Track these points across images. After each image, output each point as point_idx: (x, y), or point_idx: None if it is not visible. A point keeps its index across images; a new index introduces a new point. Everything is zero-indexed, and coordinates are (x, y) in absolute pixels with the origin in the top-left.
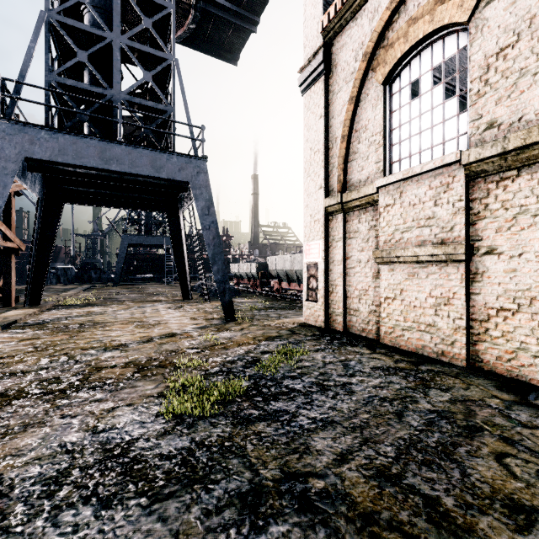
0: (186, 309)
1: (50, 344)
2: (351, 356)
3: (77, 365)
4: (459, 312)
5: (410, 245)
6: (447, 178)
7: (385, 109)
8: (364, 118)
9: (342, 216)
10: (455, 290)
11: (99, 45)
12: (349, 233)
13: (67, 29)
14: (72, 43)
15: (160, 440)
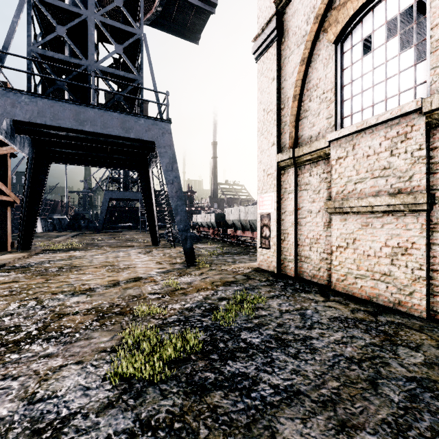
0: (154, 254)
1: (25, 288)
2: (306, 304)
3: (42, 311)
4: (418, 262)
5: (364, 195)
6: (405, 127)
7: (336, 67)
8: (315, 77)
9: (293, 169)
10: (414, 240)
11: (76, 21)
12: (300, 186)
13: (48, 8)
14: (52, 19)
15: (100, 416)
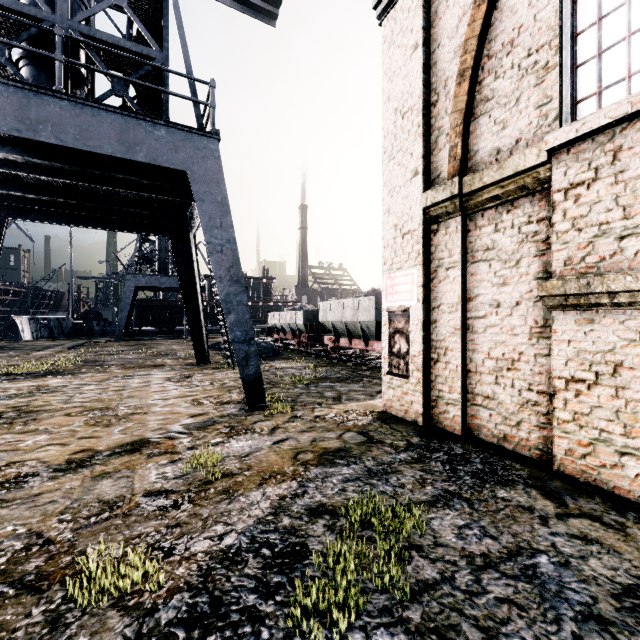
0: (194, 381)
1: None
2: (525, 530)
3: None
4: None
5: None
6: None
7: None
8: (508, 26)
9: (459, 220)
10: None
11: None
12: (472, 253)
13: None
14: None
15: None
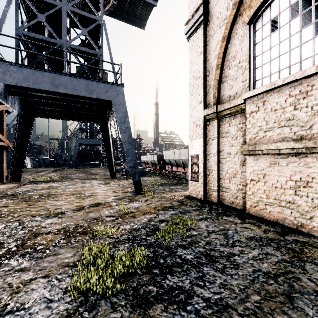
0: (111, 185)
1: (12, 211)
2: (228, 225)
3: (22, 230)
4: (317, 193)
5: (272, 141)
6: (306, 87)
7: (250, 42)
8: (233, 50)
9: (216, 121)
10: (313, 175)
11: (52, 11)
12: (221, 134)
13: (32, 1)
14: (34, 9)
15: None
